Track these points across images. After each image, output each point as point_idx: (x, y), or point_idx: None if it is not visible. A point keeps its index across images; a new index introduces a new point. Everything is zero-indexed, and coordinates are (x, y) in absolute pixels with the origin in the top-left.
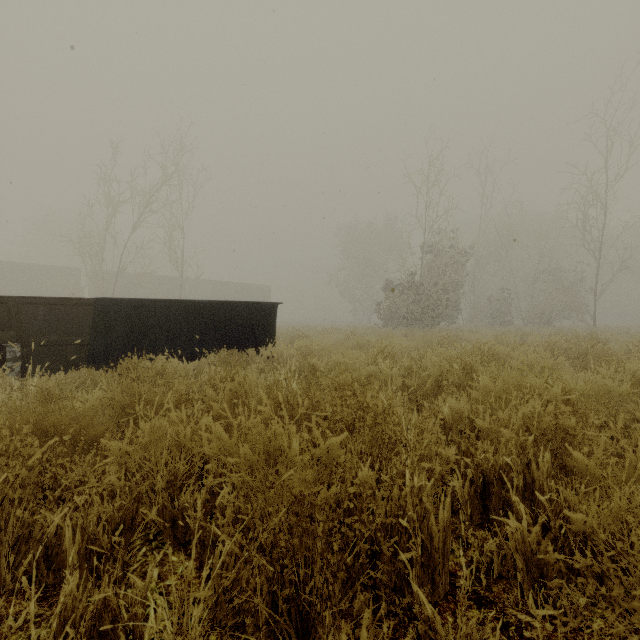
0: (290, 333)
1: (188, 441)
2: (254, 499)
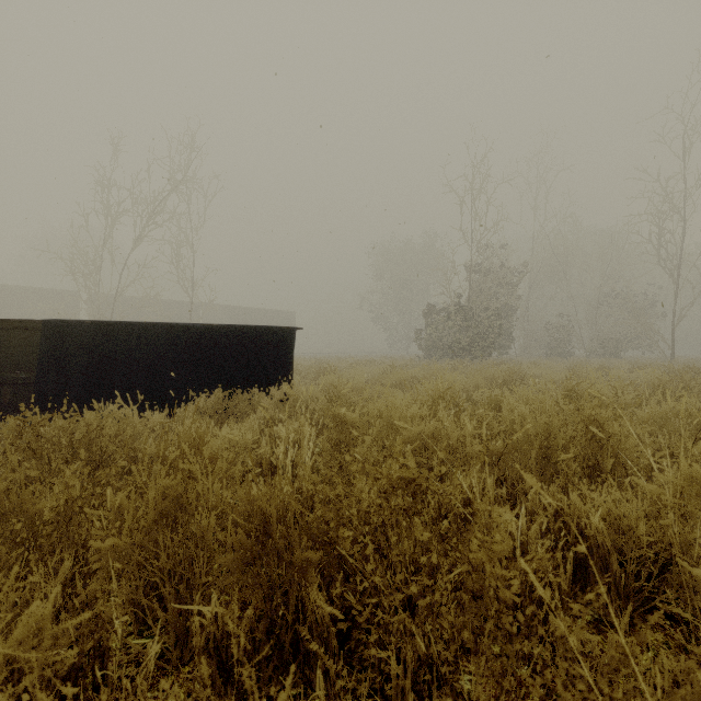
0: (315, 366)
1: None
2: None
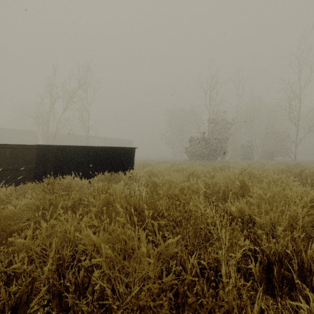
0: (142, 163)
1: (72, 236)
2: (113, 283)
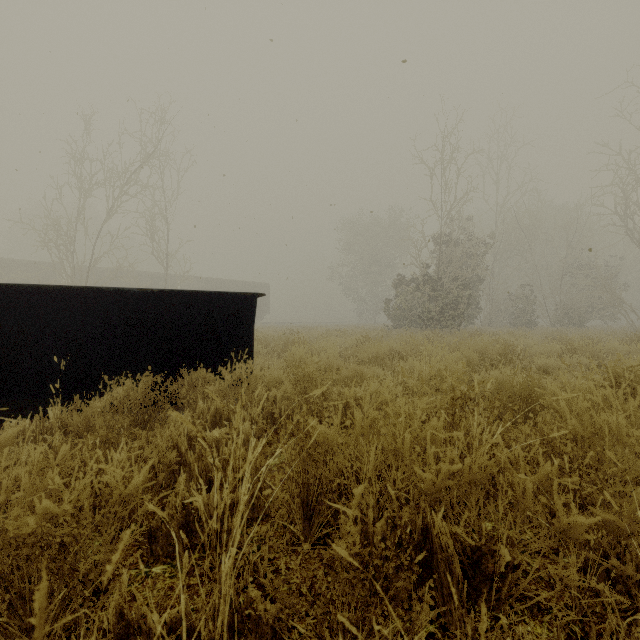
0: (285, 337)
1: None
2: None
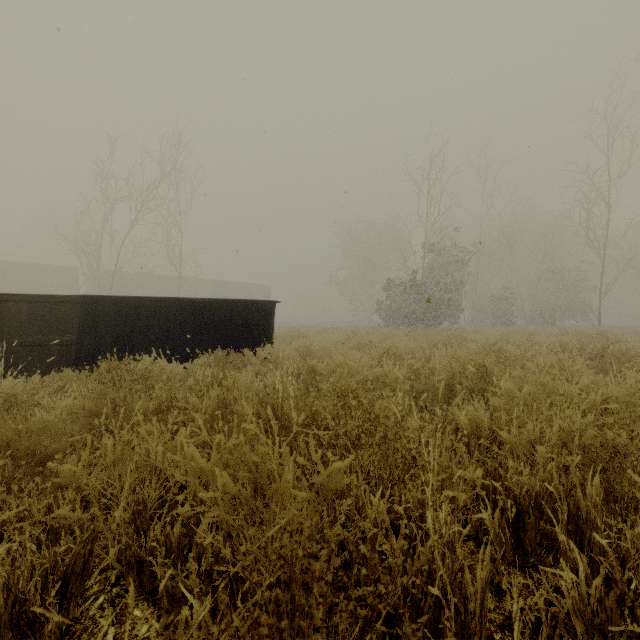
0: (289, 333)
1: (159, 462)
2: (236, 540)
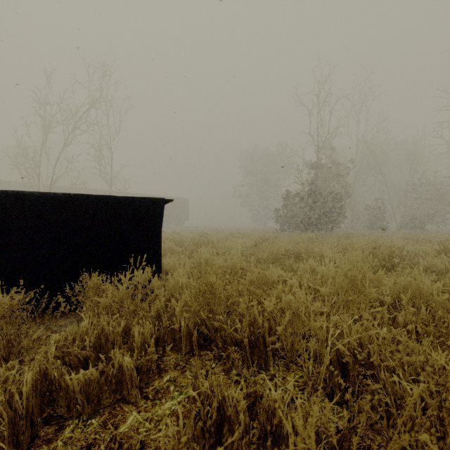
0: (197, 238)
1: None
2: None
